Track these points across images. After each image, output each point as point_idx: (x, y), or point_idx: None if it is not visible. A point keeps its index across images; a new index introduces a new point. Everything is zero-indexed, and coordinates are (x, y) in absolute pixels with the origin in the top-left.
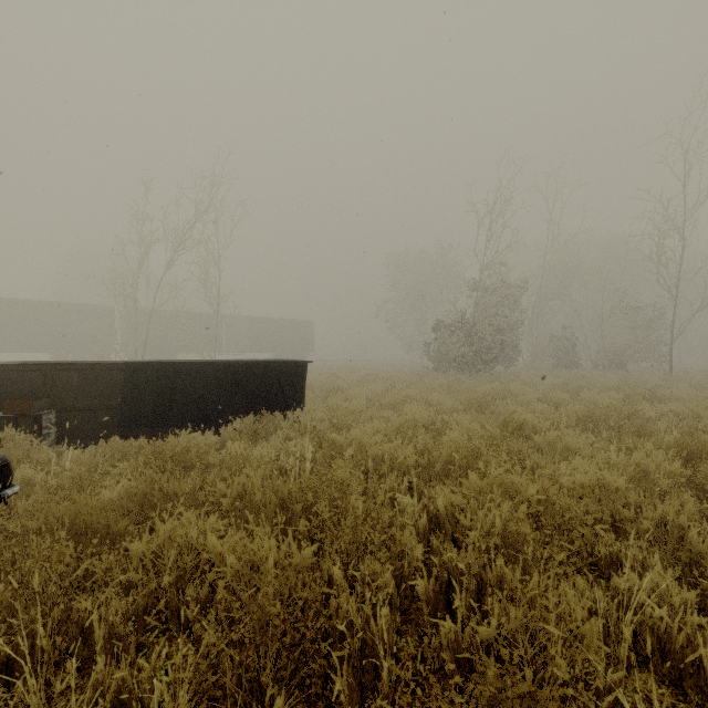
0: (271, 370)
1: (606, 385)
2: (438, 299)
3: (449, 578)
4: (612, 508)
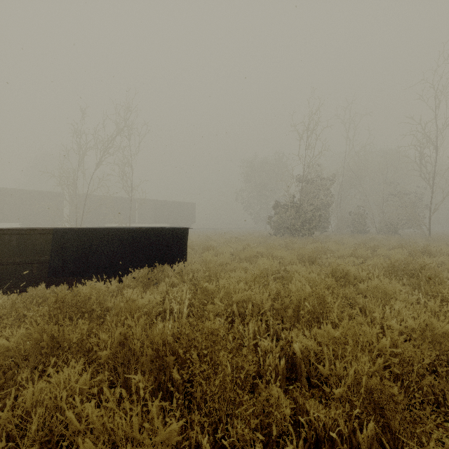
0: (162, 234)
1: (391, 244)
2: (276, 188)
3: (317, 438)
4: (439, 349)
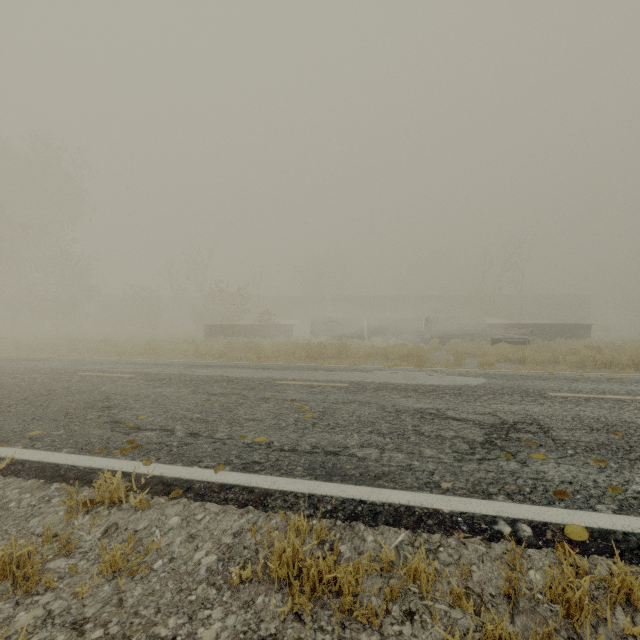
0: (577, 326)
1: None
2: None
3: None
4: None
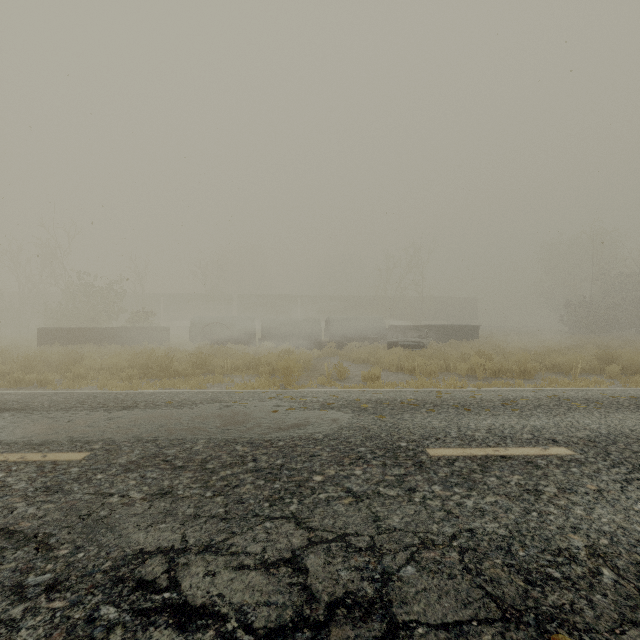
0: (467, 328)
1: None
2: None
3: None
4: None
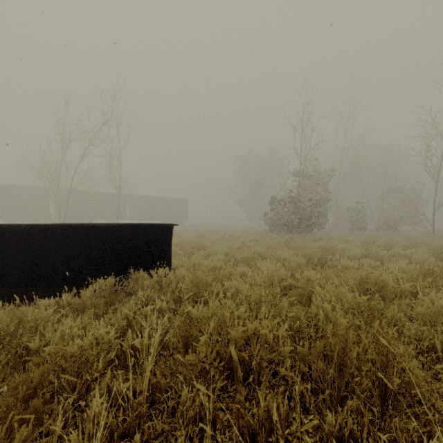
0: (139, 231)
1: (400, 242)
2: (270, 185)
3: None
4: None
